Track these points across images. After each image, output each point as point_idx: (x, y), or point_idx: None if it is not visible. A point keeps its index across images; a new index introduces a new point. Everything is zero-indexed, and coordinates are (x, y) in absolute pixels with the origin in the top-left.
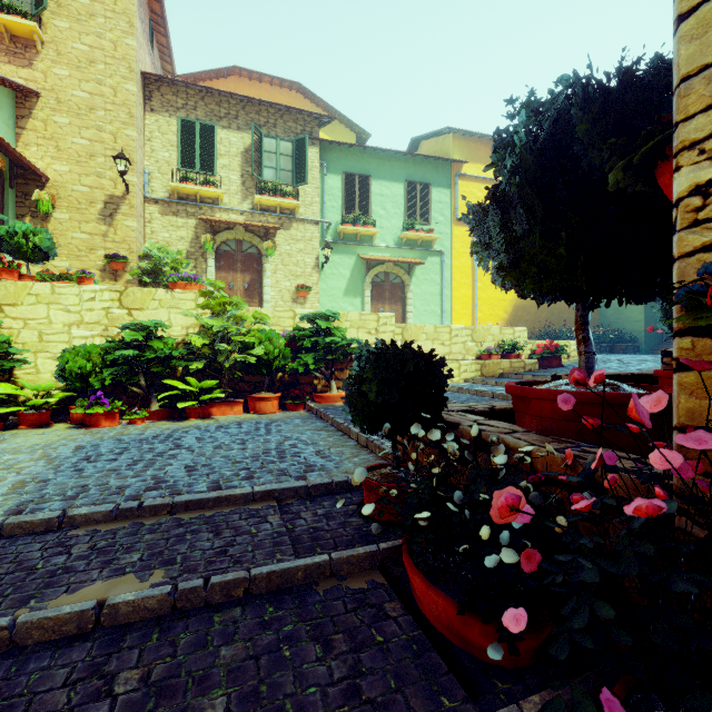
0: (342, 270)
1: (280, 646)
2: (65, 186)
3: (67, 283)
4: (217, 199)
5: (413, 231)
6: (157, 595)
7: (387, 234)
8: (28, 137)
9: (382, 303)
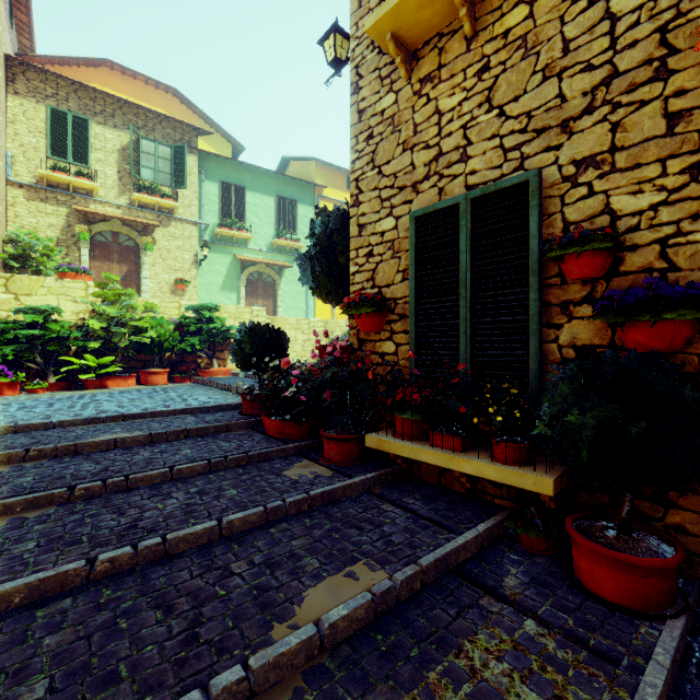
0: (219, 268)
1: (208, 443)
2: None
3: None
4: (92, 191)
5: (283, 239)
6: (144, 435)
7: (260, 239)
8: None
9: (256, 298)
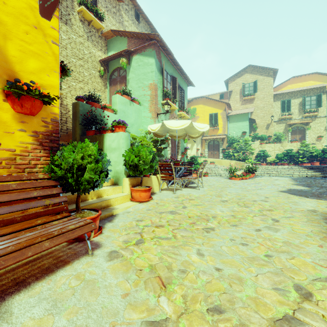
0: None
1: None
2: (258, 124)
3: (270, 143)
4: (291, 117)
5: None
6: (322, 167)
7: None
8: (252, 116)
9: None
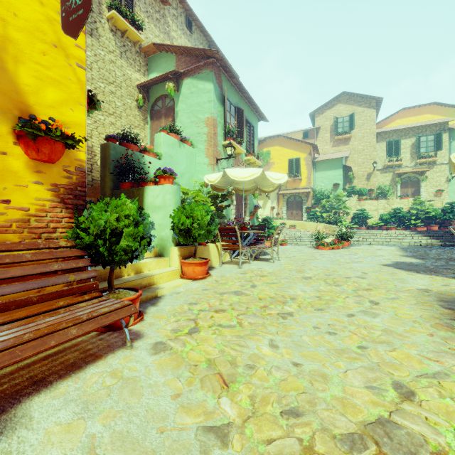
0: None
1: None
2: (356, 173)
3: (372, 200)
4: (400, 164)
5: None
6: (441, 232)
7: None
8: (347, 163)
9: None
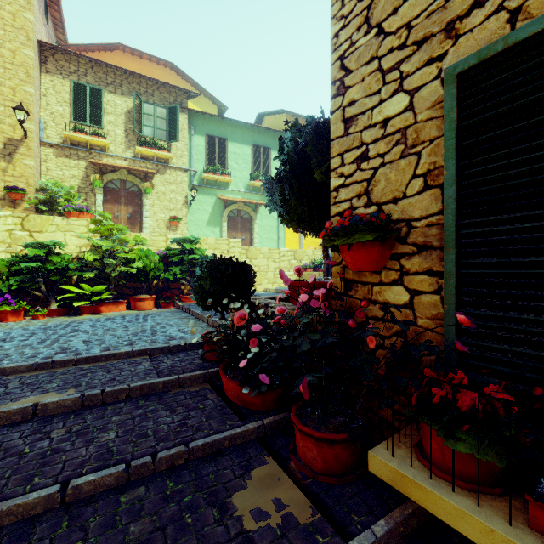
0: (205, 207)
1: (147, 414)
2: None
3: None
4: (104, 147)
5: (258, 181)
6: (72, 398)
7: (239, 182)
8: None
9: (235, 231)
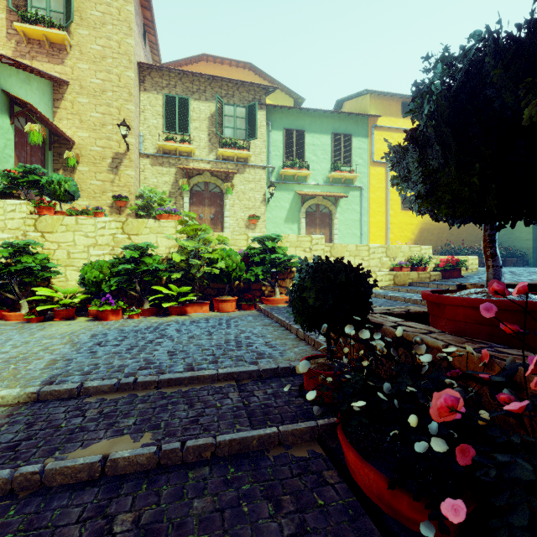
0: (283, 203)
1: (240, 502)
2: (85, 147)
3: (86, 216)
4: (191, 153)
5: (338, 172)
6: (146, 454)
7: (318, 174)
8: (61, 114)
9: (313, 227)
